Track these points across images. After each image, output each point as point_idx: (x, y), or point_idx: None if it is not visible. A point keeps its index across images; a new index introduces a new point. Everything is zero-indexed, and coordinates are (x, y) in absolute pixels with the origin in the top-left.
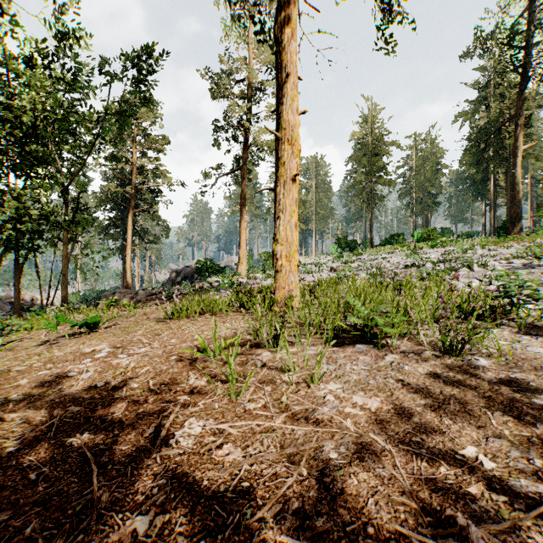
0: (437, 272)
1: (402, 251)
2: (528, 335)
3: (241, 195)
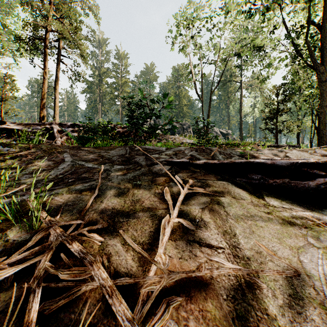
0: None
1: None
2: None
3: None
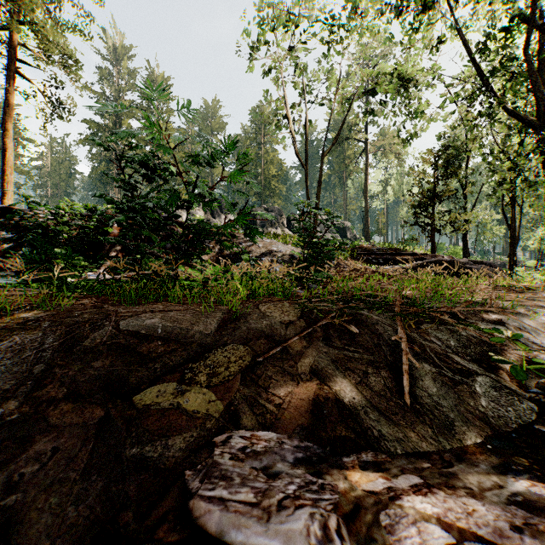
0: None
1: None
2: None
3: None
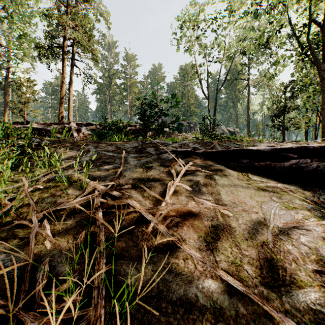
0: None
1: None
2: None
3: (6, 101)
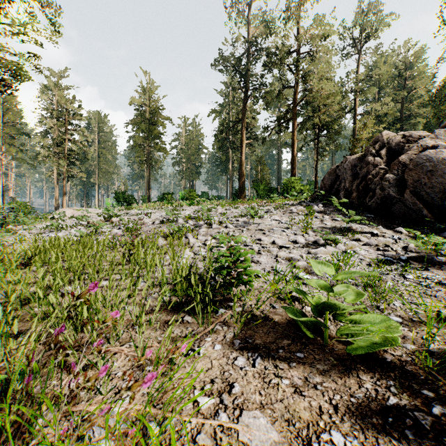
0: (182, 229)
1: (165, 207)
2: (245, 351)
3: None
